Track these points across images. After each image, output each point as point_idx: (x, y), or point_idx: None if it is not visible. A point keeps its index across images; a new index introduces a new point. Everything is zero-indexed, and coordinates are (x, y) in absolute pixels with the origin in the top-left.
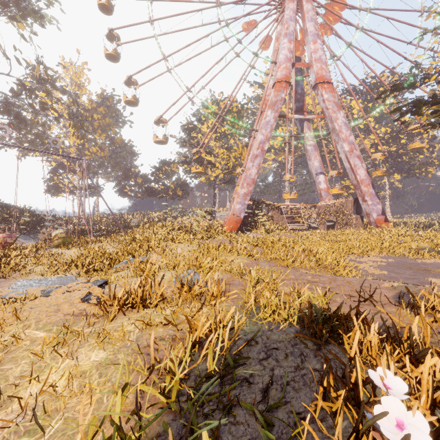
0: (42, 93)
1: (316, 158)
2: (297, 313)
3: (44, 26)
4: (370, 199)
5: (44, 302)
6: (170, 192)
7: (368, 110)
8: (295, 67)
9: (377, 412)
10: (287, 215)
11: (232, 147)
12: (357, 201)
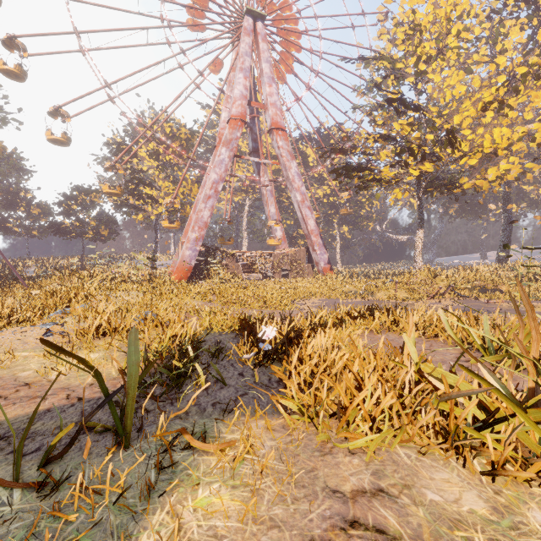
0: None
1: (273, 204)
2: (238, 322)
3: None
4: (318, 249)
5: (1, 340)
6: (89, 231)
7: (322, 160)
8: (252, 105)
9: (260, 334)
10: (242, 263)
11: (179, 180)
12: (309, 251)
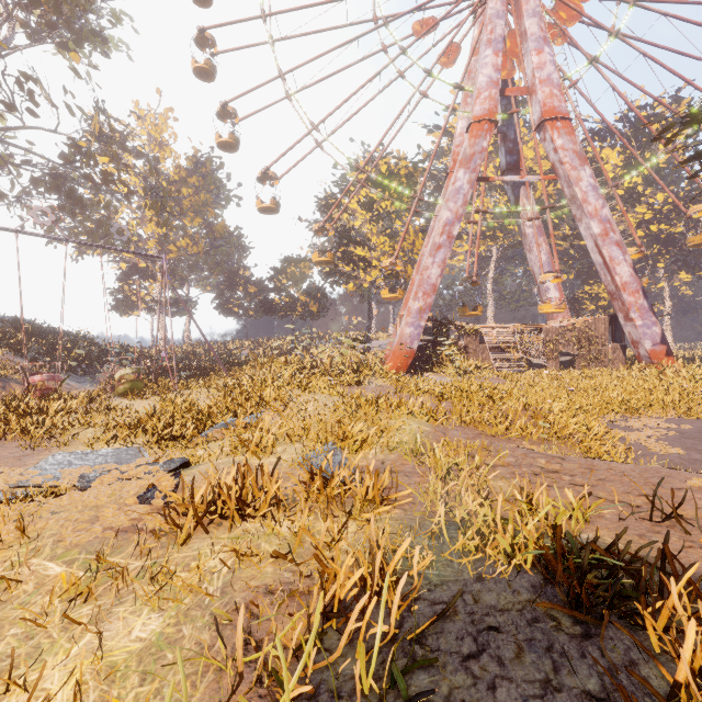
0: (104, 158)
1: (541, 248)
2: (534, 549)
3: (108, 55)
4: (639, 317)
5: (76, 502)
6: (298, 308)
7: (633, 164)
8: (506, 95)
9: None
10: (491, 344)
11: (397, 233)
12: (615, 321)
